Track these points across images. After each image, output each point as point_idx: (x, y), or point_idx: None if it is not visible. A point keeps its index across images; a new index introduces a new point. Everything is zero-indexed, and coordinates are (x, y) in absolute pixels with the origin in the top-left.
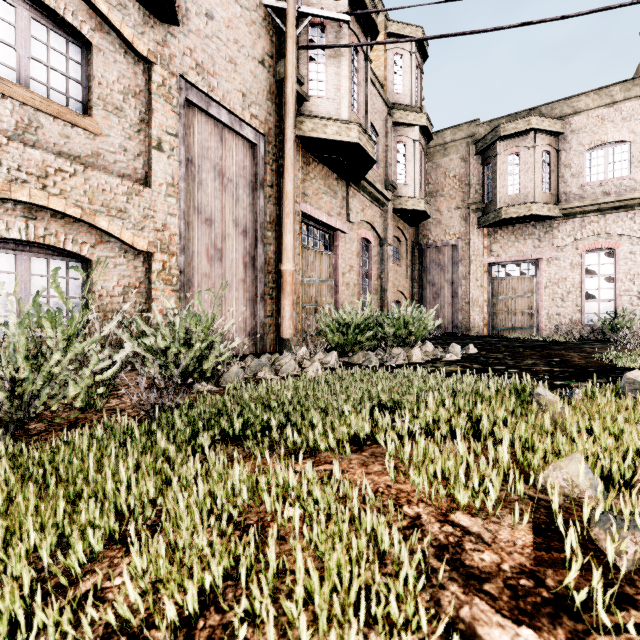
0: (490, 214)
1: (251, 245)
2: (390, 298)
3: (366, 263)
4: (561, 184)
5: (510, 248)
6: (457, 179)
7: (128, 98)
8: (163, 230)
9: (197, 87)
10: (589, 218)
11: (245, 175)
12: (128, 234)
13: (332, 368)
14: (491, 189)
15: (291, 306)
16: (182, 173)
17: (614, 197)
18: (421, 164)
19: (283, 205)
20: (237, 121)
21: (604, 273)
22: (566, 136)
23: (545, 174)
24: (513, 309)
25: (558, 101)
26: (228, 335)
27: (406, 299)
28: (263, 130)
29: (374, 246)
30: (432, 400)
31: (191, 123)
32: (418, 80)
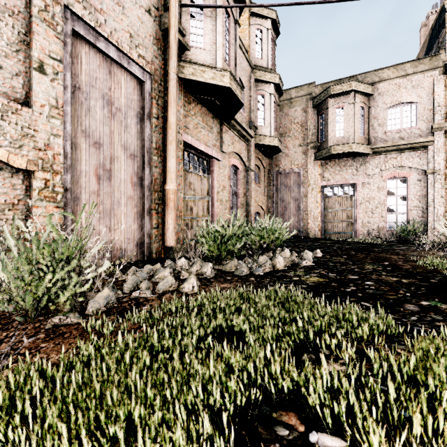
0: (323, 150)
1: (139, 167)
2: (253, 211)
3: (235, 184)
4: (371, 131)
5: (336, 175)
6: (300, 125)
7: (4, 16)
8: (45, 149)
9: (84, 20)
10: (390, 155)
11: (133, 106)
12: (2, 151)
13: (208, 279)
14: (324, 132)
15: (174, 219)
16: (68, 97)
17: (407, 141)
18: (275, 112)
19: (167, 134)
20: (125, 58)
21: (400, 194)
22: (375, 97)
23: (361, 123)
24: (338, 219)
25: (369, 72)
26: (117, 245)
27: (264, 211)
28: (150, 69)
29: (241, 171)
30: (378, 434)
31: (78, 53)
32: (273, 50)
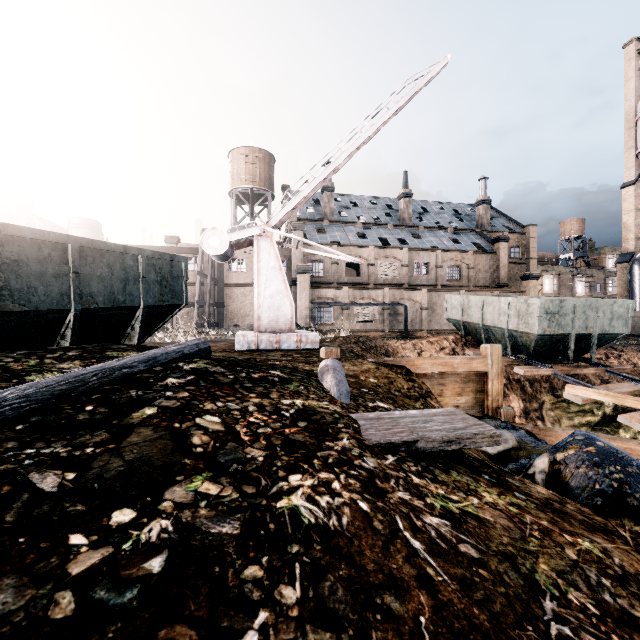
0: None
1: None
2: None
3: None
4: None
5: None
6: None
7: None
8: None
9: None
10: None
11: None
12: None
13: None
14: None
15: None
16: None
17: None
18: None
19: None
20: None
21: None
22: None
23: None
24: None
25: None
26: None
27: None
28: None
29: None
30: None
31: None
32: None
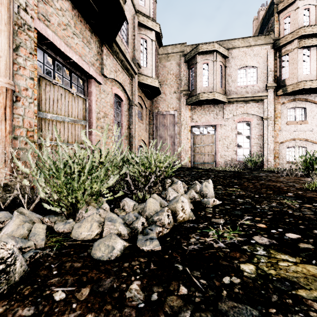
0: (193, 97)
1: None
2: (136, 143)
3: (119, 115)
4: (227, 85)
5: (202, 118)
6: (174, 75)
7: None
8: None
9: None
10: (239, 104)
11: None
12: None
13: None
14: (193, 83)
15: (3, 138)
16: None
17: (251, 94)
18: (155, 58)
19: None
20: None
21: (245, 134)
22: (229, 59)
23: (220, 78)
24: (203, 152)
25: (225, 40)
26: None
27: (146, 145)
28: None
29: (125, 104)
30: None
31: None
32: (154, 5)
